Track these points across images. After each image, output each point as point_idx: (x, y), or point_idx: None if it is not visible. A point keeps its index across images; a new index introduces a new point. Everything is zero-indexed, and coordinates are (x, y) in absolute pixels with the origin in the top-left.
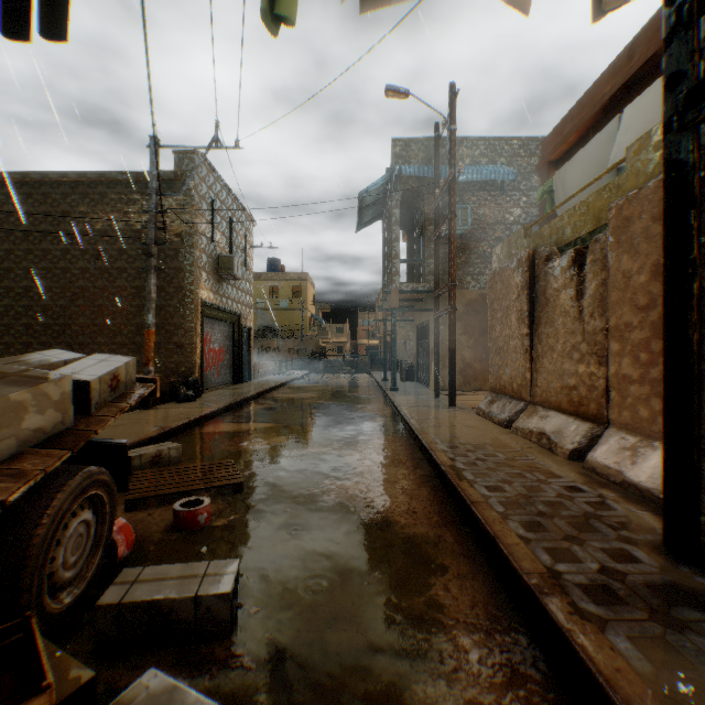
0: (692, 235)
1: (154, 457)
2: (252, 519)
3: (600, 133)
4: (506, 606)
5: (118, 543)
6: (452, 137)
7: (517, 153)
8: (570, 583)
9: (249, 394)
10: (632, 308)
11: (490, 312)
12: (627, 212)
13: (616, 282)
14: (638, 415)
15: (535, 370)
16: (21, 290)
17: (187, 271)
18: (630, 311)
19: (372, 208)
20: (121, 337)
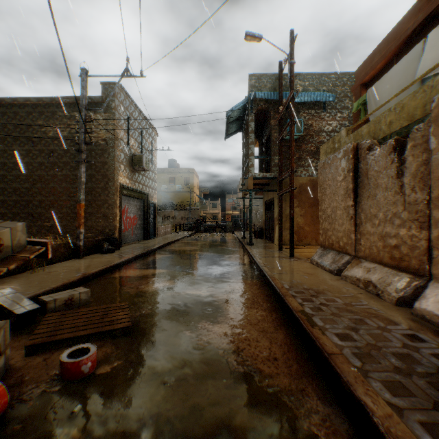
0: None
1: (67, 300)
2: (133, 365)
3: (407, 55)
4: None
5: None
6: (292, 68)
7: (334, 84)
8: None
9: (152, 248)
10: None
11: (320, 190)
12: None
13: None
14: None
15: (359, 232)
16: None
17: (110, 164)
18: None
19: (235, 123)
20: (66, 209)
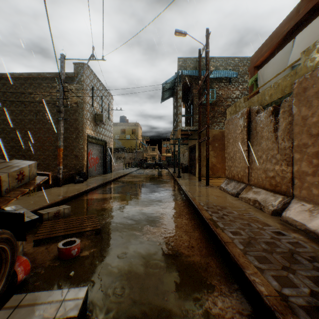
0: None
1: (56, 213)
2: (103, 251)
3: (283, 50)
4: (253, 317)
5: (18, 272)
6: (207, 54)
7: (237, 64)
8: (295, 305)
9: (110, 179)
10: (308, 135)
11: (226, 139)
12: (304, 84)
13: (298, 122)
14: (311, 193)
15: (250, 168)
16: (0, 129)
17: (80, 120)
18: (306, 137)
19: (168, 91)
20: (48, 152)
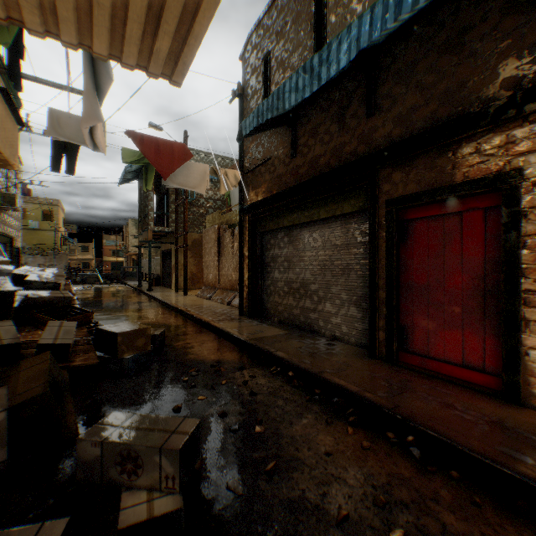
0: (242, 240)
1: None
2: None
3: None
4: (201, 329)
5: None
6: None
7: (219, 163)
8: (215, 320)
9: None
10: None
11: (204, 248)
12: None
13: None
14: None
15: (220, 275)
16: None
17: None
18: None
19: (132, 173)
20: None
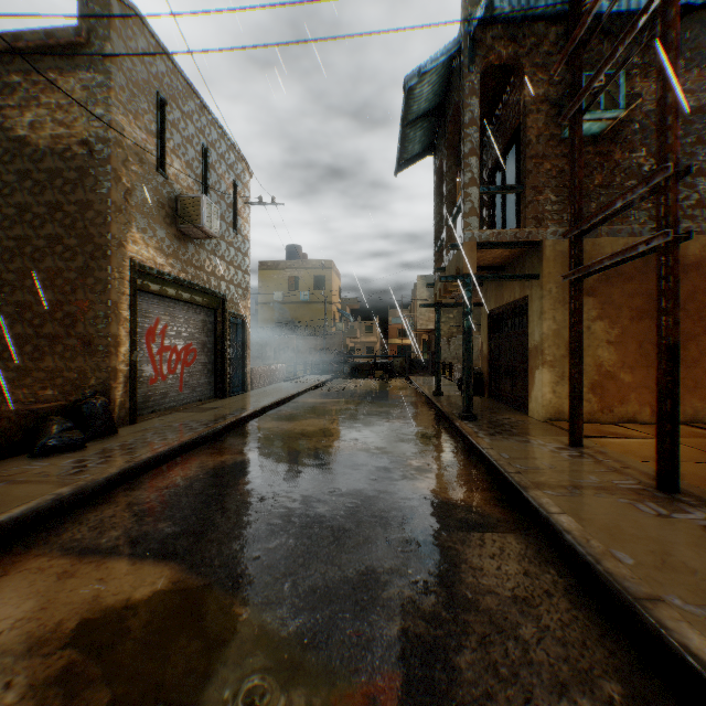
0: None
1: None
2: None
3: None
4: None
5: None
6: None
7: None
8: None
9: (209, 428)
10: None
11: None
12: None
13: None
14: None
15: None
16: None
17: (100, 207)
18: None
19: (422, 128)
20: None
